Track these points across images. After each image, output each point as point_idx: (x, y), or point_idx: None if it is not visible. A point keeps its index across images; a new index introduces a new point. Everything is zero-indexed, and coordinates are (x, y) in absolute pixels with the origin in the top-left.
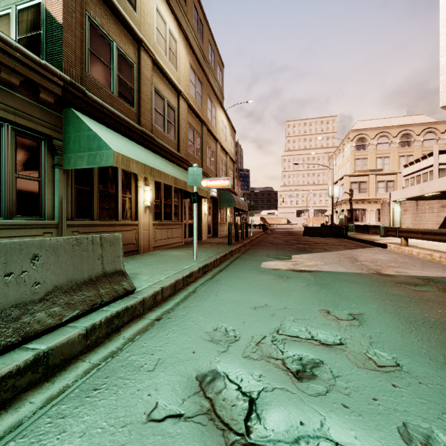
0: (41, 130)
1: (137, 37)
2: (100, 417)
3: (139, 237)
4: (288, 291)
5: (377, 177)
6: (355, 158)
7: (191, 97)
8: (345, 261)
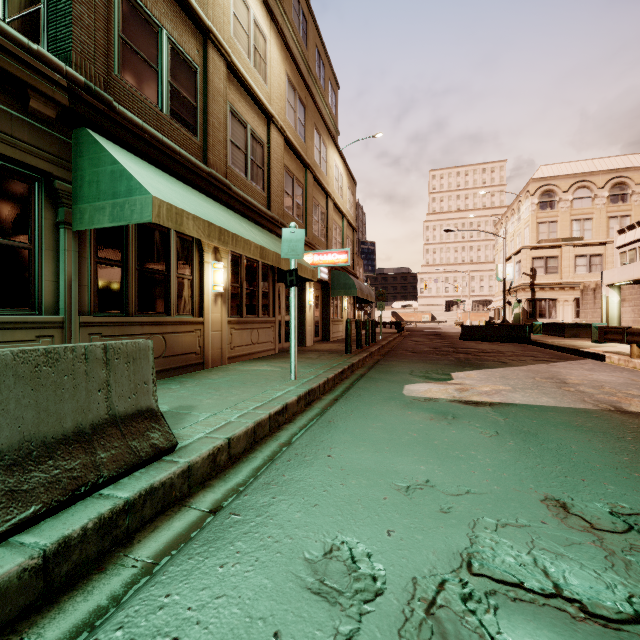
0: (32, 163)
1: (202, 25)
2: None
3: (206, 343)
4: (465, 448)
5: (574, 249)
6: (537, 222)
7: (289, 126)
8: (547, 385)
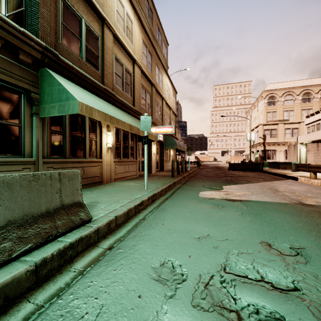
0: (20, 85)
1: (101, 16)
2: None
3: (103, 172)
4: (226, 220)
5: (285, 125)
6: (266, 111)
7: (144, 65)
8: (268, 192)
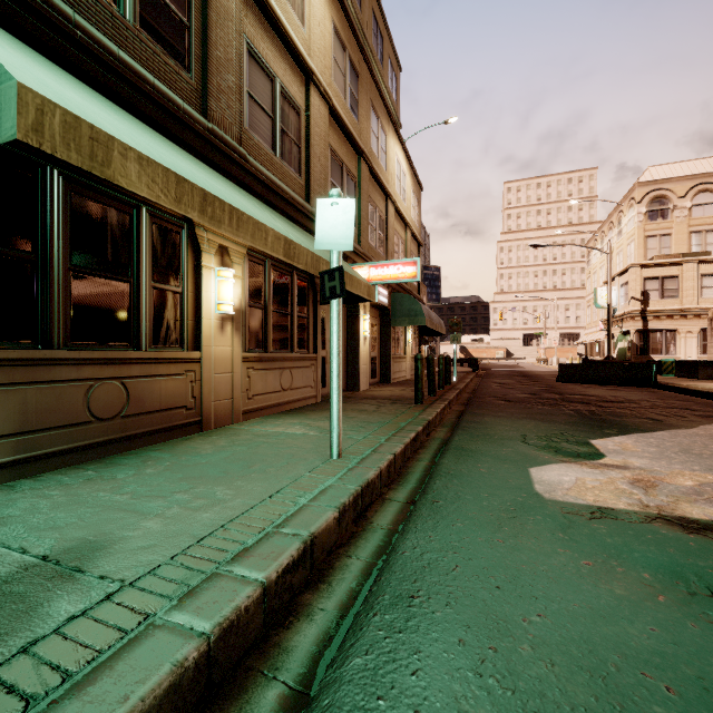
0: None
1: None
2: None
3: (205, 391)
4: None
5: (700, 267)
6: (645, 235)
7: (337, 95)
8: None
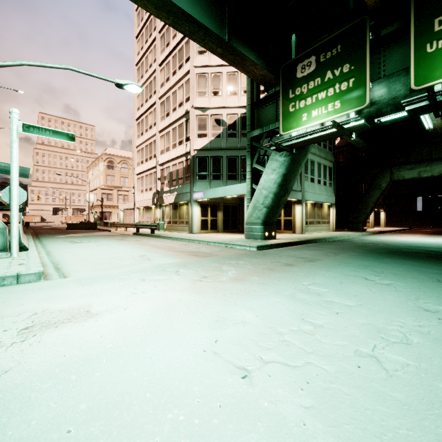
0: None
1: None
2: (53, 242)
3: None
4: (71, 238)
5: (119, 192)
6: (106, 174)
7: None
8: (89, 234)
